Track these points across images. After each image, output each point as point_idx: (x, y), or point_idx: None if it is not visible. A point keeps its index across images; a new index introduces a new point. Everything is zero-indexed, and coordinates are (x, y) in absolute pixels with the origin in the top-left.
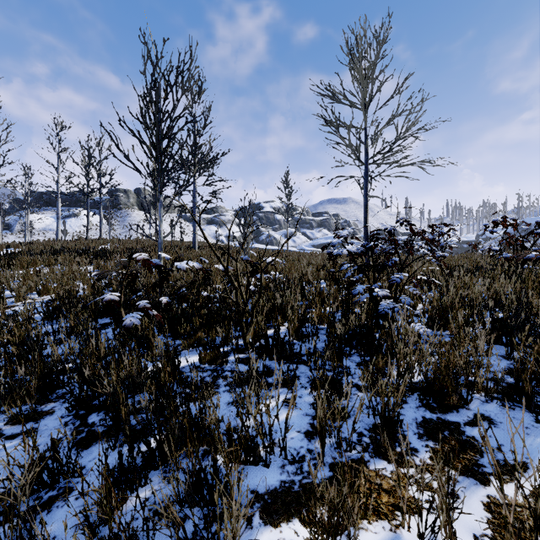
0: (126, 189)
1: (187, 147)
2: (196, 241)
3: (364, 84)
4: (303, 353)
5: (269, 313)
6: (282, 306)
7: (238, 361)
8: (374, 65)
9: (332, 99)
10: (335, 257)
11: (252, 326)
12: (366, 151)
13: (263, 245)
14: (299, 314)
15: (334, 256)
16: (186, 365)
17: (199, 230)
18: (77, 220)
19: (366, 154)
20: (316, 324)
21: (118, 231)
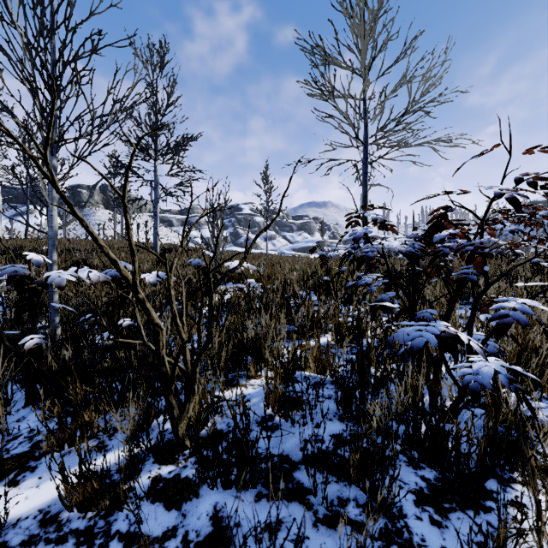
0: (89, 185)
1: (147, 128)
2: (157, 242)
3: (363, 41)
4: (295, 459)
5: (234, 355)
6: (255, 344)
7: (153, 492)
8: (375, 19)
9: (323, 58)
10: (360, 262)
11: (193, 401)
12: (366, 127)
13: (242, 249)
14: (284, 361)
15: (357, 259)
16: (25, 514)
17: (173, 232)
18: (30, 218)
19: (366, 132)
20: (313, 372)
21: (79, 231)
